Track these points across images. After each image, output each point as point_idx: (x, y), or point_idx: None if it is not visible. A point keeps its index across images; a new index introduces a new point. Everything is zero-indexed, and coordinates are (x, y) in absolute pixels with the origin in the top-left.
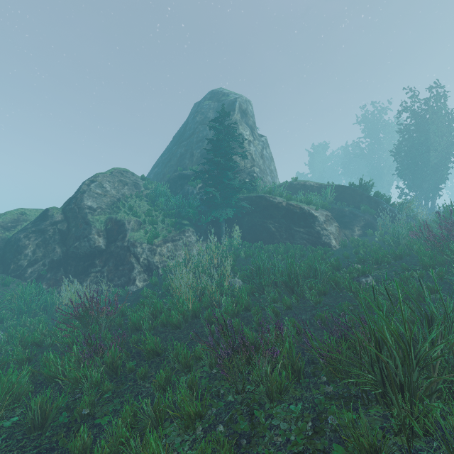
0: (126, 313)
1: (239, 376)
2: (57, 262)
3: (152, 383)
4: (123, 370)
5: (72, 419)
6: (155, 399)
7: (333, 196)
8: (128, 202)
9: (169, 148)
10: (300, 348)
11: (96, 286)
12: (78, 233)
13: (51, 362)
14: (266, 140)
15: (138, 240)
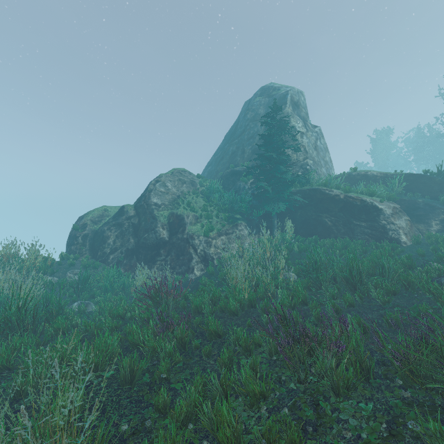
0: (188, 297)
1: (300, 366)
2: (131, 251)
3: (217, 360)
4: (189, 346)
5: (153, 380)
6: (221, 374)
7: (402, 186)
8: (186, 199)
9: (221, 147)
10: (367, 348)
11: (161, 272)
12: (147, 226)
13: (134, 332)
14: (320, 130)
15: (196, 233)
